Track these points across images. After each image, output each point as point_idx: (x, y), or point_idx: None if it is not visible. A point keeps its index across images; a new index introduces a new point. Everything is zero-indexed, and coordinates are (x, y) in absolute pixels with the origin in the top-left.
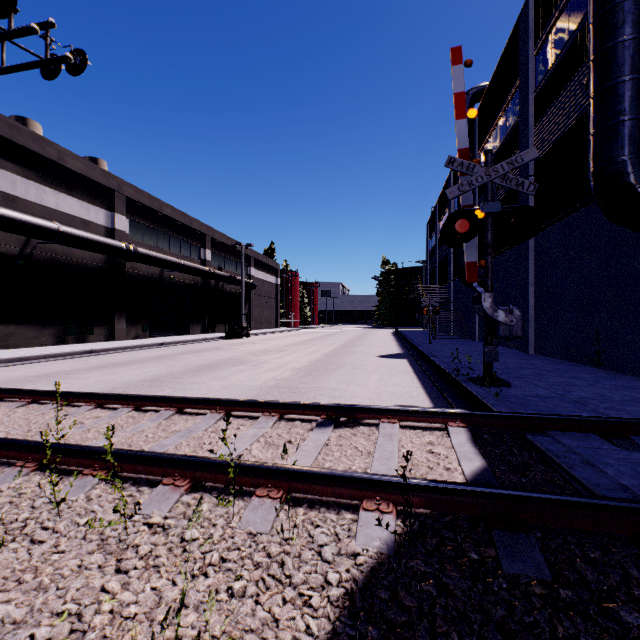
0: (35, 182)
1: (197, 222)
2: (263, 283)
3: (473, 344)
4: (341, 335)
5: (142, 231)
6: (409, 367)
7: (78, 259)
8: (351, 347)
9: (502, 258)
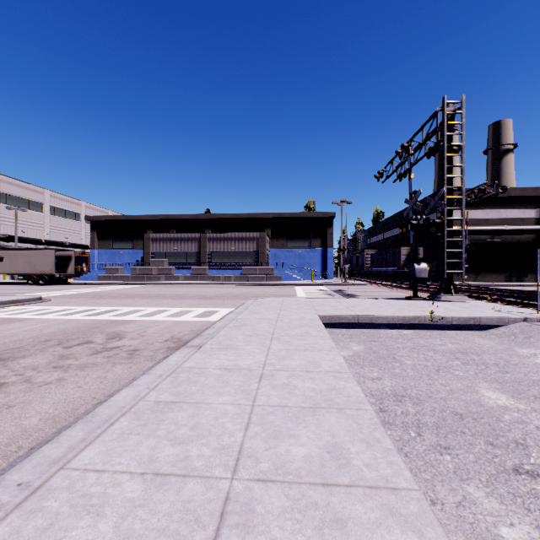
0: (495, 209)
1: None
2: None
3: None
4: None
5: None
6: None
7: (517, 239)
8: None
9: None
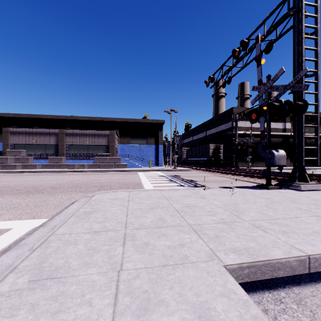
0: None
1: None
2: None
3: None
4: None
5: None
6: None
7: (273, 141)
8: None
9: None
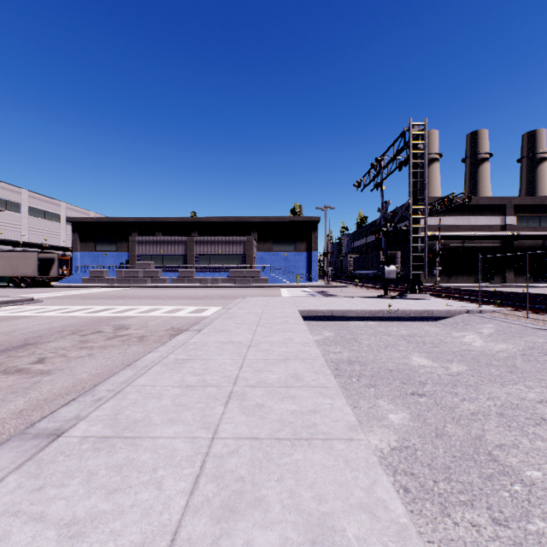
0: (466, 216)
1: None
2: None
3: None
4: None
5: (526, 220)
6: None
7: (485, 244)
8: None
9: None
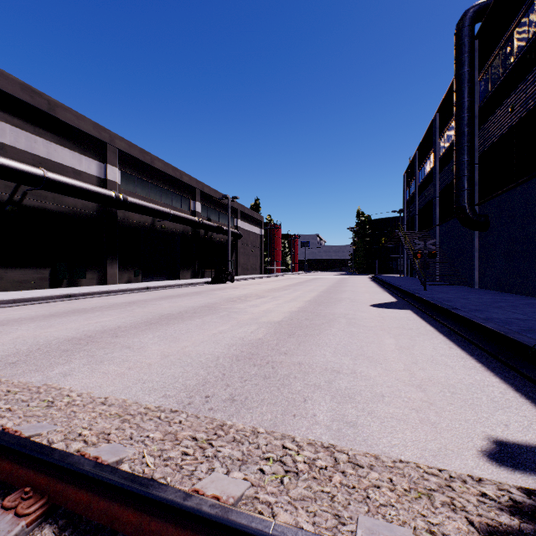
0: (25, 131)
1: (187, 176)
2: (249, 234)
3: (478, 291)
4: (321, 281)
5: (134, 183)
6: (425, 323)
7: (70, 207)
8: (335, 293)
9: (521, 190)
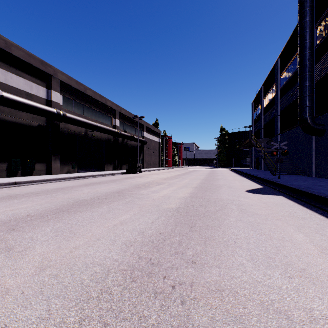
0: None
1: (110, 102)
2: (151, 141)
3: (320, 180)
4: (199, 172)
5: (72, 104)
6: (310, 211)
7: (23, 119)
8: (213, 181)
9: None
